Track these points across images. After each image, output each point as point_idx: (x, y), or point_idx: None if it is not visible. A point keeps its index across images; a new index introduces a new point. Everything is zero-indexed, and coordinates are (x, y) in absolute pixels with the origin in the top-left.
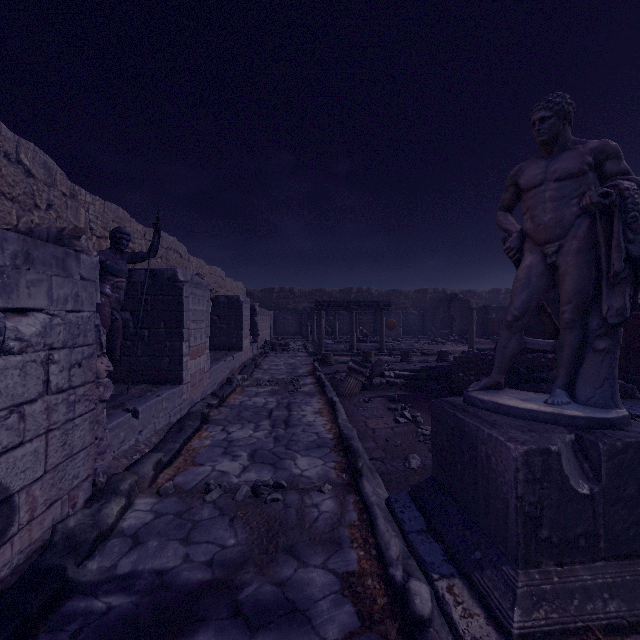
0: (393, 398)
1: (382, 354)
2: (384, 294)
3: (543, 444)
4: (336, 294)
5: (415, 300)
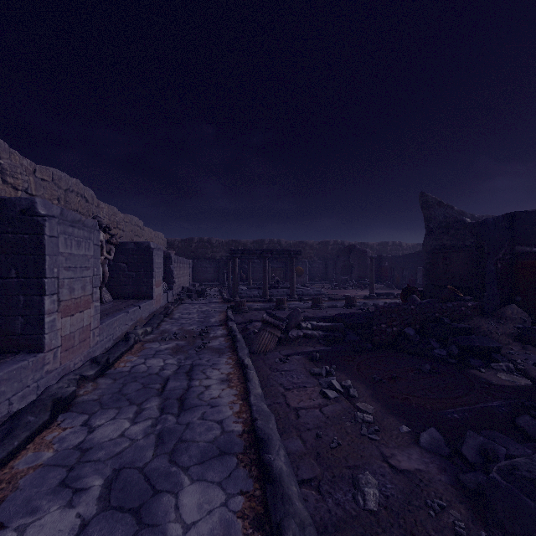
0: (314, 357)
1: (293, 300)
2: (292, 245)
3: None
4: (250, 245)
5: (319, 250)
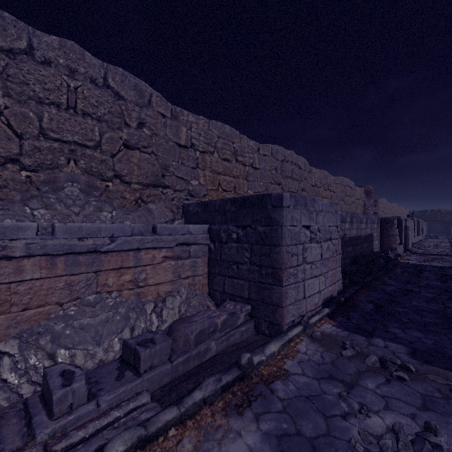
0: None
1: None
2: None
3: None
4: None
5: None
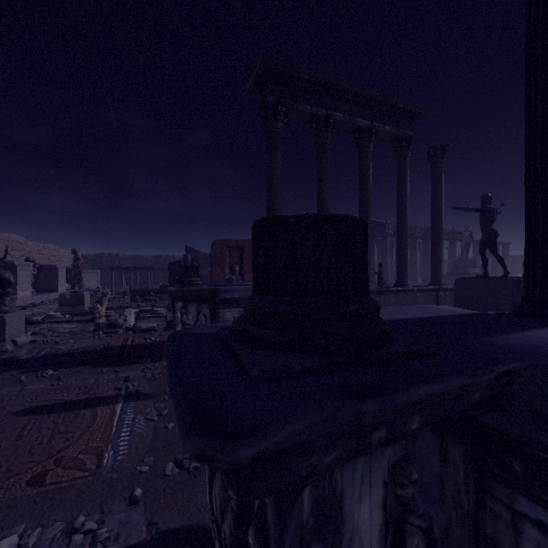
0: None
1: None
2: None
3: (63, 293)
4: (151, 258)
5: None
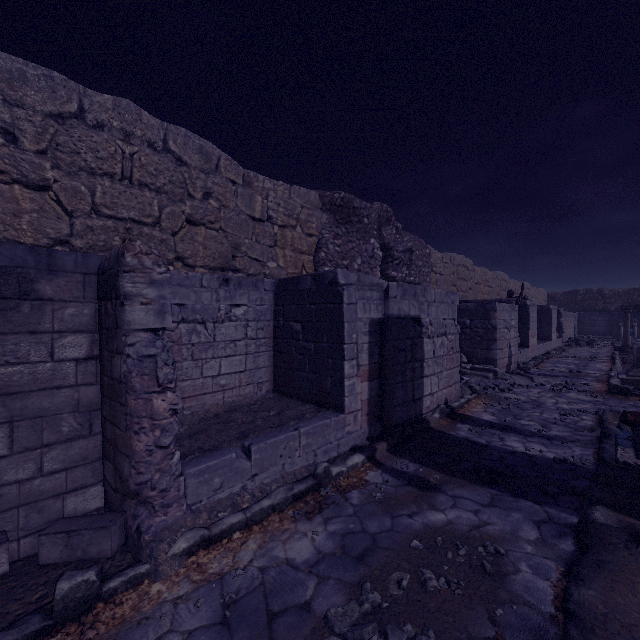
0: None
1: None
2: None
3: None
4: None
5: None
